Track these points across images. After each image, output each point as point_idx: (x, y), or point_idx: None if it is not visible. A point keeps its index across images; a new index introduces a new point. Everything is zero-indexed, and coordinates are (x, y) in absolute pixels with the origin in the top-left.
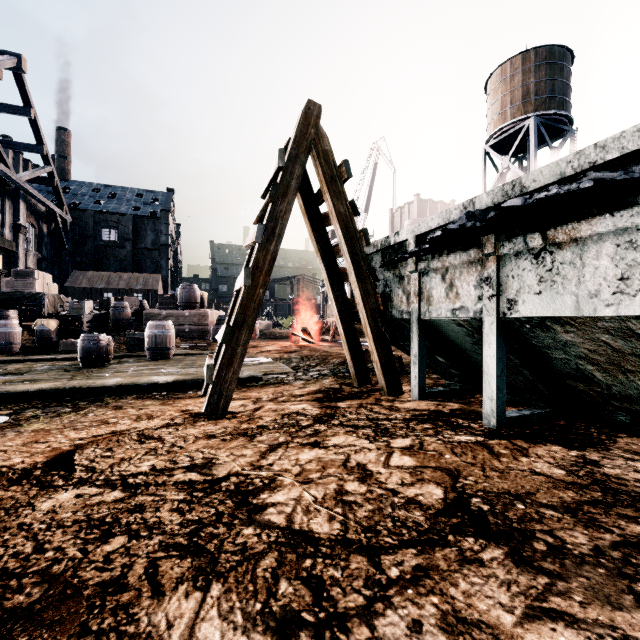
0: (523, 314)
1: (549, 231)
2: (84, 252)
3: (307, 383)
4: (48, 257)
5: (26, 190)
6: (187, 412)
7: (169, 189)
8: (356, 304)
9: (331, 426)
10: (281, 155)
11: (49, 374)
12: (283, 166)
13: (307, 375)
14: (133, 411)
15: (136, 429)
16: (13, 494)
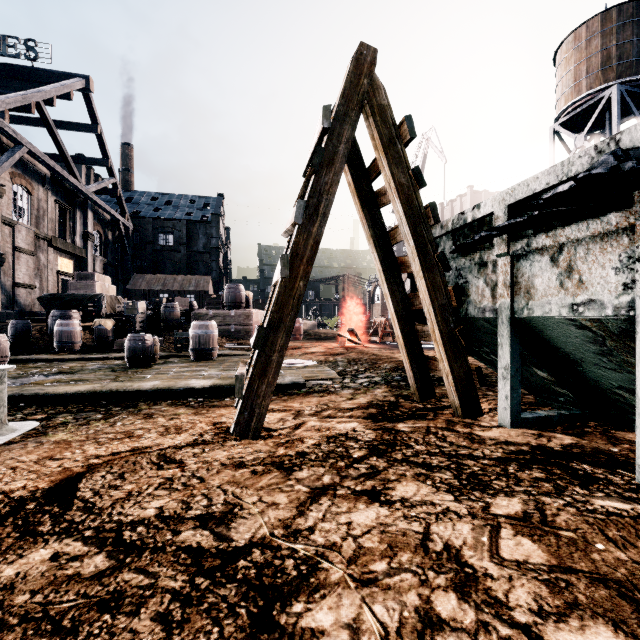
0: None
1: None
2: (144, 257)
3: (356, 393)
4: (113, 262)
5: (93, 200)
6: (219, 425)
7: (219, 194)
8: (417, 300)
9: (393, 462)
10: (326, 113)
11: (96, 374)
12: (328, 127)
13: (355, 382)
14: (163, 421)
15: (159, 446)
16: None
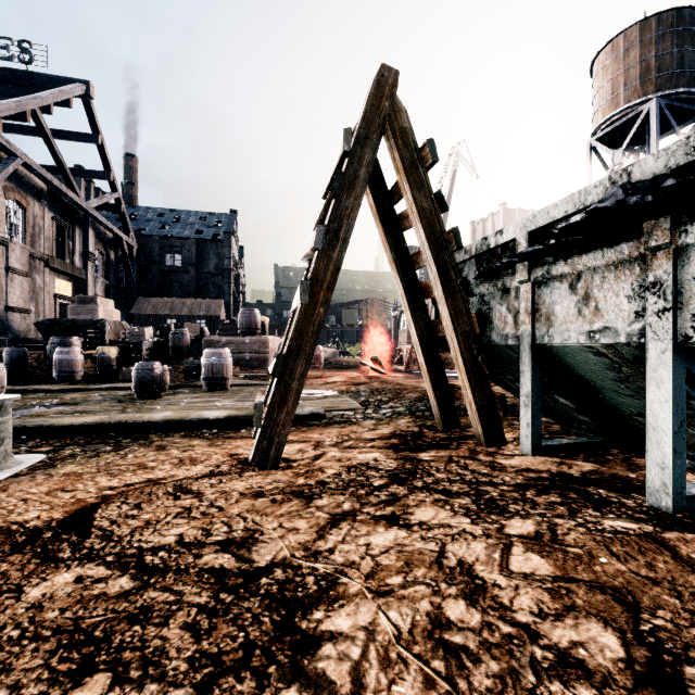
0: None
1: None
2: (149, 278)
3: (378, 423)
4: (115, 284)
5: (94, 217)
6: (236, 457)
7: (232, 211)
8: (441, 327)
9: (413, 489)
10: (347, 136)
11: (102, 405)
12: (349, 150)
13: (378, 413)
14: (176, 453)
15: (174, 478)
16: (7, 568)
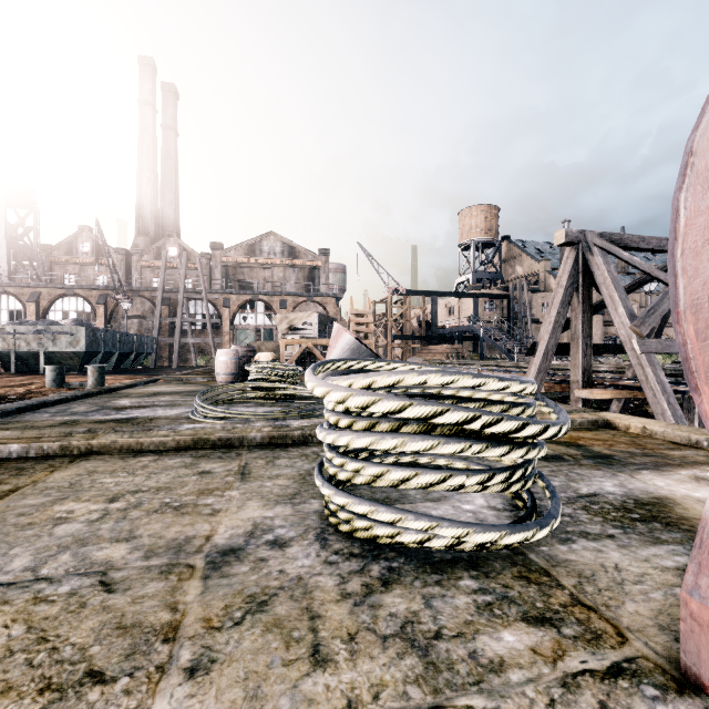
0: (50, 351)
1: (56, 337)
2: None
3: None
4: None
5: None
6: None
7: None
8: None
9: None
10: None
11: None
12: None
13: None
14: None
15: None
16: None
